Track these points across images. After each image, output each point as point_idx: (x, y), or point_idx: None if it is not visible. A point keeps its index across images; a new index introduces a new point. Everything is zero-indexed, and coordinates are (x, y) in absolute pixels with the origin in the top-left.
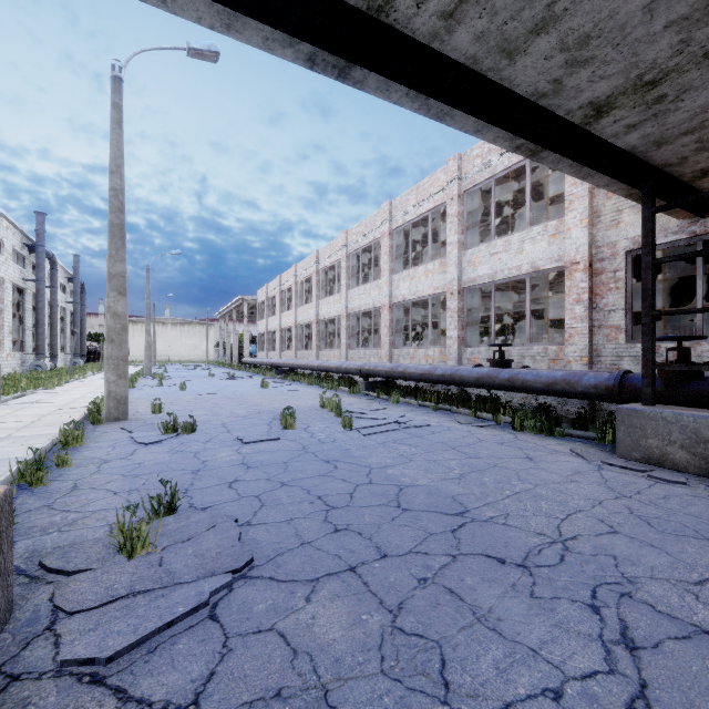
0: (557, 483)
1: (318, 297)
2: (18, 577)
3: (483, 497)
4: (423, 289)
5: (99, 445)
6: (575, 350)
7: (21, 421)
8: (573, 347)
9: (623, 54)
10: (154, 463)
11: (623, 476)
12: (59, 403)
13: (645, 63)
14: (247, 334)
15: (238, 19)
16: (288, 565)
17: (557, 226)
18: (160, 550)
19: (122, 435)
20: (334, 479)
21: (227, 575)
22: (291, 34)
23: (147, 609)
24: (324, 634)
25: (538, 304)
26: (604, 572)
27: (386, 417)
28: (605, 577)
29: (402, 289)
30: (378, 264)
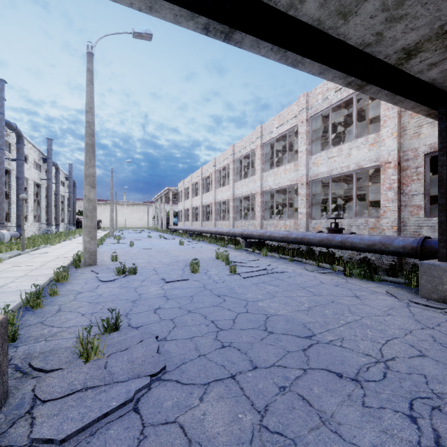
0: (378, 316)
1: (215, 187)
2: (15, 372)
3: (325, 325)
4: (283, 182)
5: (77, 282)
6: (388, 222)
7: (34, 265)
8: (386, 219)
9: (429, 11)
10: (109, 295)
11: (426, 312)
12: (57, 254)
13: (446, 16)
14: (172, 211)
15: (157, 2)
16: (189, 372)
17: (375, 138)
18: (106, 356)
19: (92, 275)
20: (222, 308)
21: (147, 378)
22: (192, 10)
23: (93, 401)
24: (211, 428)
25: (361, 190)
26: (417, 388)
27: (258, 265)
28: (419, 392)
29: (269, 182)
30: (253, 166)
